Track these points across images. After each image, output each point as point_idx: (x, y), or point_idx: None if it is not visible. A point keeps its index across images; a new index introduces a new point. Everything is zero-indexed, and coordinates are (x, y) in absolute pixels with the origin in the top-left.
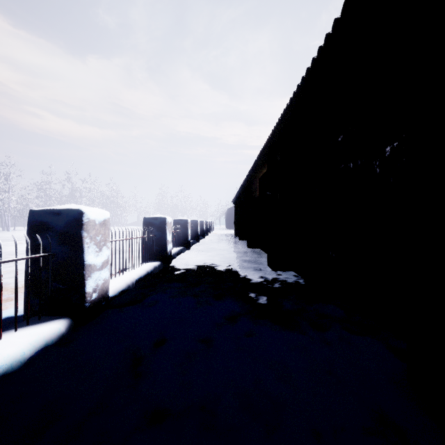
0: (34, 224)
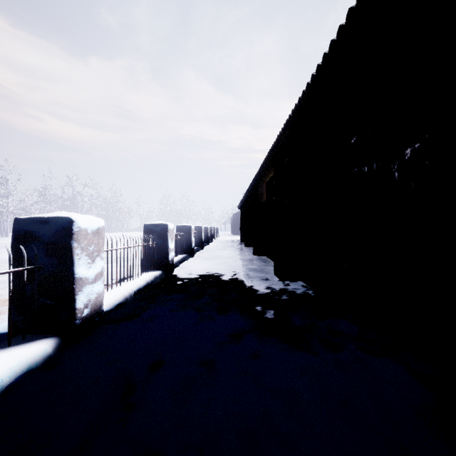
0: (19, 233)
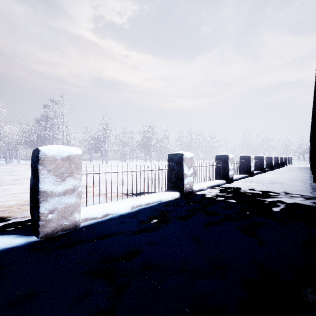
0: (217, 158)
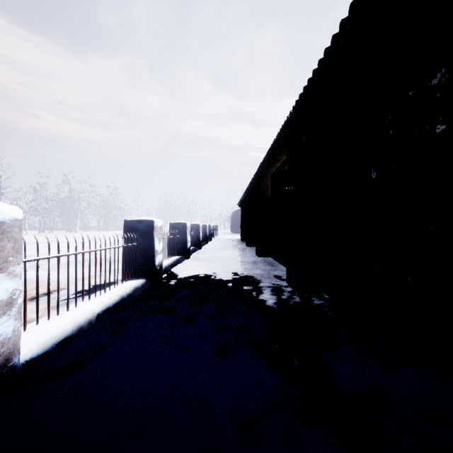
0: None
